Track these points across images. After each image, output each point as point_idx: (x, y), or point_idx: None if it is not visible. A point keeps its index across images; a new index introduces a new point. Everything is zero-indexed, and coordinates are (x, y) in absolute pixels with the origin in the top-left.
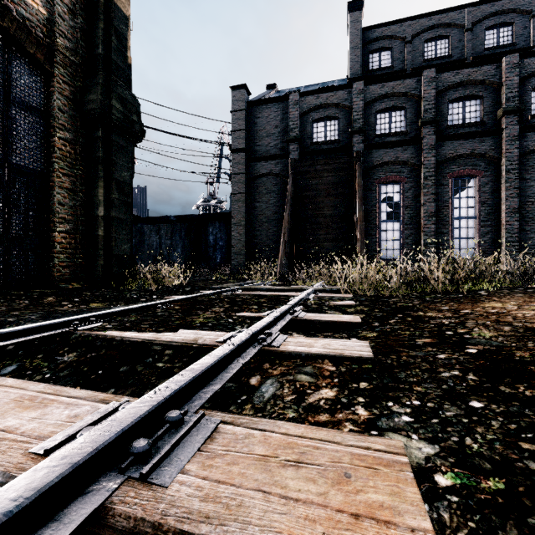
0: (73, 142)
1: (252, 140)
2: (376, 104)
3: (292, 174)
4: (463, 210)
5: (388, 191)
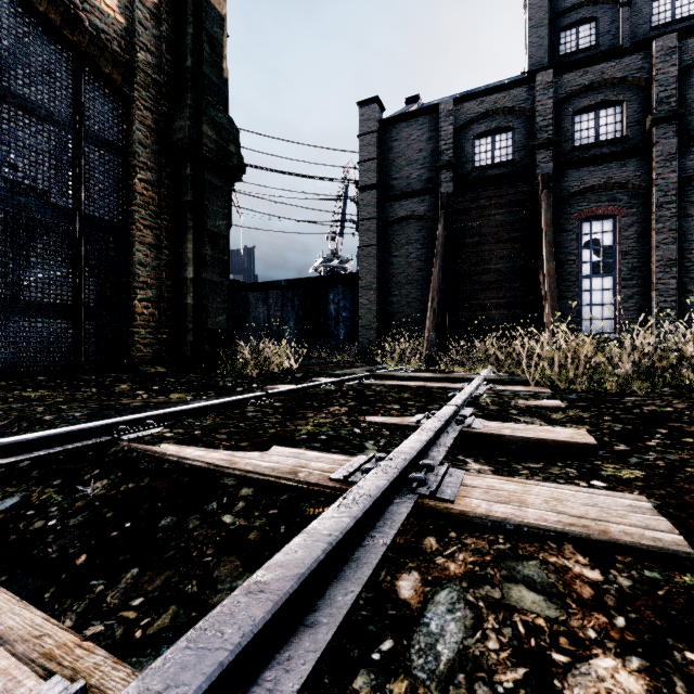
0: (156, 185)
1: (387, 173)
2: (574, 100)
3: (444, 214)
4: None
5: (593, 230)
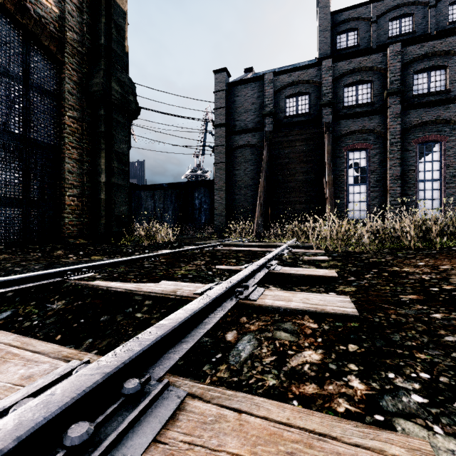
0: (80, 120)
1: (232, 116)
2: (344, 78)
3: (267, 144)
4: (428, 173)
5: (355, 157)
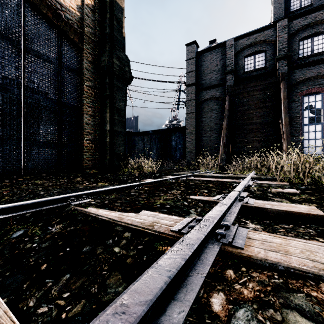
0: (93, 87)
1: (200, 77)
2: (299, 33)
3: (229, 96)
4: None
5: (310, 100)
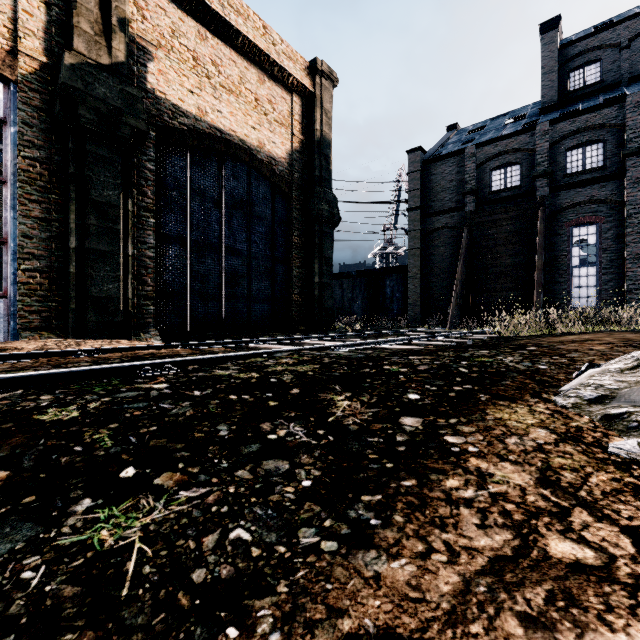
0: (300, 236)
1: (428, 197)
2: (565, 141)
3: (468, 226)
4: None
5: (581, 233)
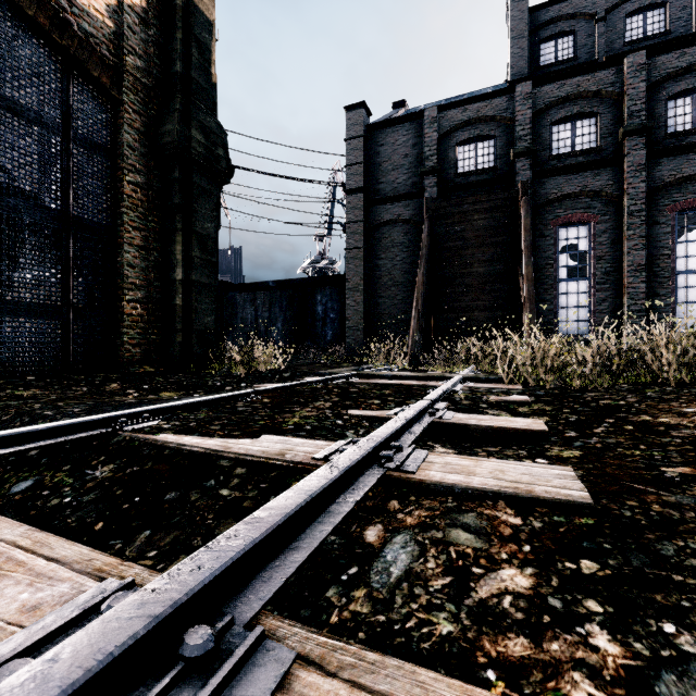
0: (145, 187)
1: (374, 176)
2: (552, 111)
3: (429, 218)
4: (692, 259)
5: (570, 236)
